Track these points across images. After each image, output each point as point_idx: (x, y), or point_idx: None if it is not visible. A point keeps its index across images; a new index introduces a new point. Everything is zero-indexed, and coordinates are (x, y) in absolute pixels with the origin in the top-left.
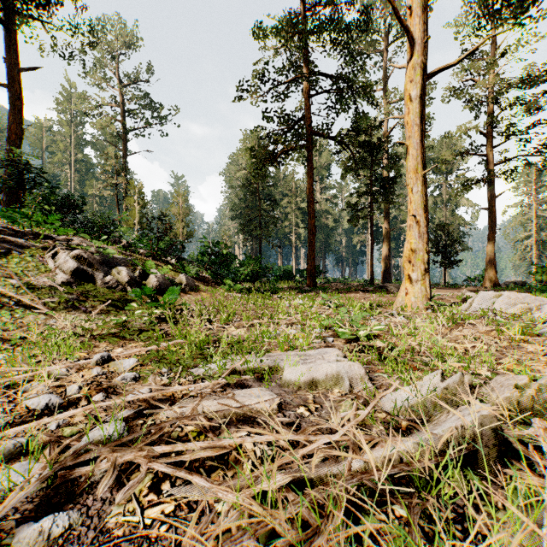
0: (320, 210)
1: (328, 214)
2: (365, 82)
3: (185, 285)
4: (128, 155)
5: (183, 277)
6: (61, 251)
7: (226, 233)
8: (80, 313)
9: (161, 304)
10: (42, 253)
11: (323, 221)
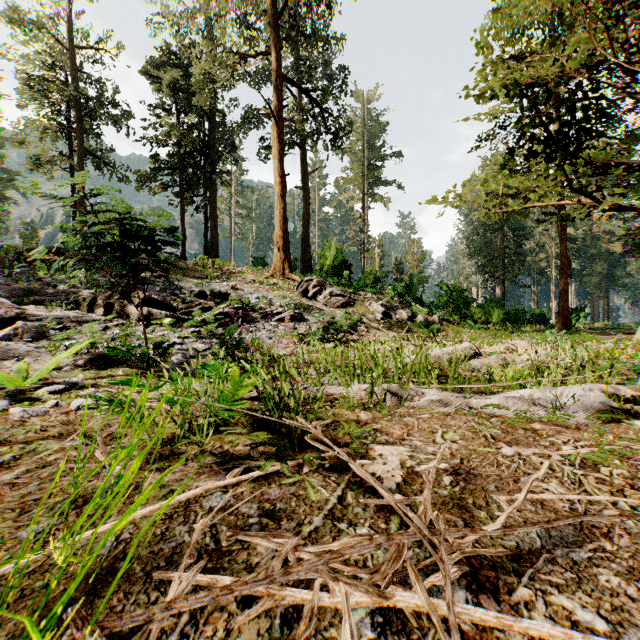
0: (598, 232)
1: (612, 236)
2: (633, 102)
3: (437, 323)
4: (366, 211)
5: (436, 317)
6: (372, 302)
7: (461, 275)
8: (394, 332)
9: (432, 330)
10: (363, 303)
11: (603, 247)
